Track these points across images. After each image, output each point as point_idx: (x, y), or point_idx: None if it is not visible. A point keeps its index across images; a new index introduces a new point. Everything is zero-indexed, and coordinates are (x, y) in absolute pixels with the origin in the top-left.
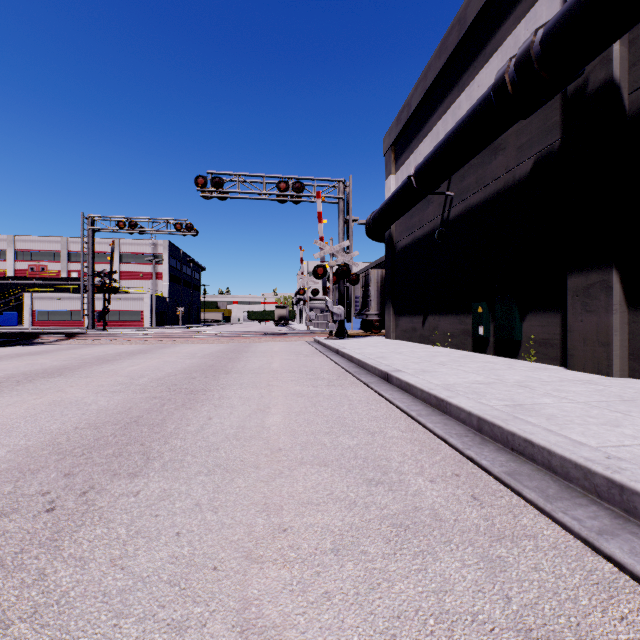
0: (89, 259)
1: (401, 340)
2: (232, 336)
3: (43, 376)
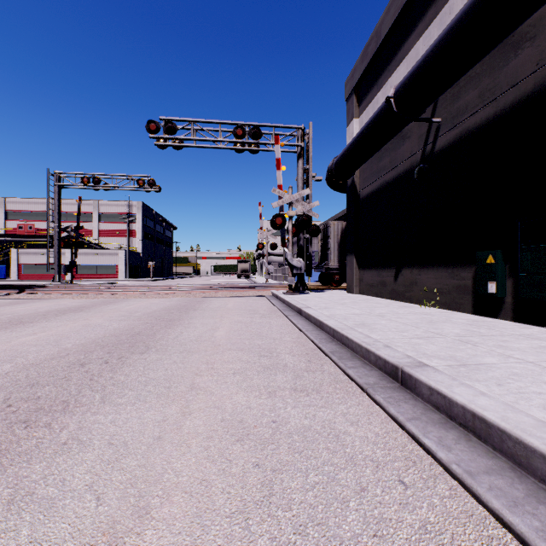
0: (55, 214)
1: (366, 295)
2: (188, 290)
3: None
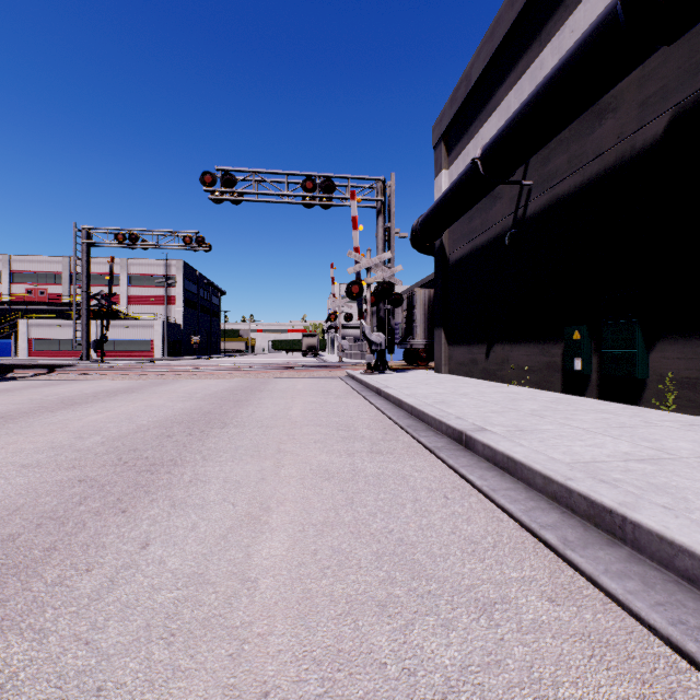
0: (83, 278)
1: (456, 375)
2: (248, 369)
3: None
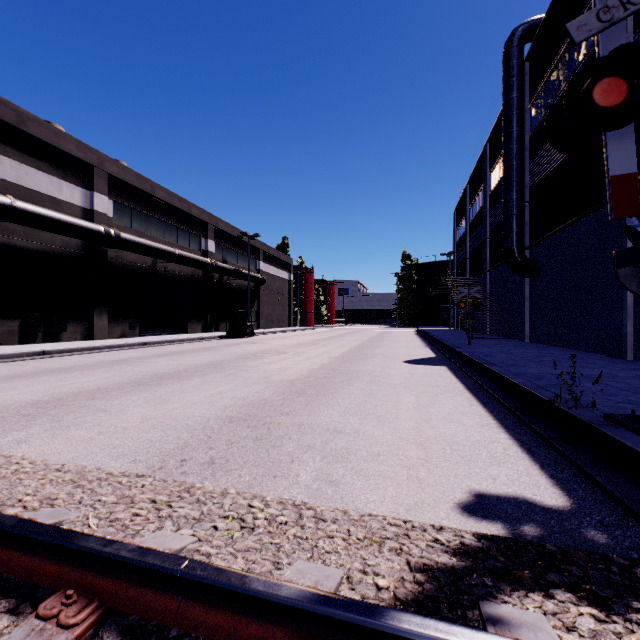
0: None
1: None
2: None
3: (255, 354)
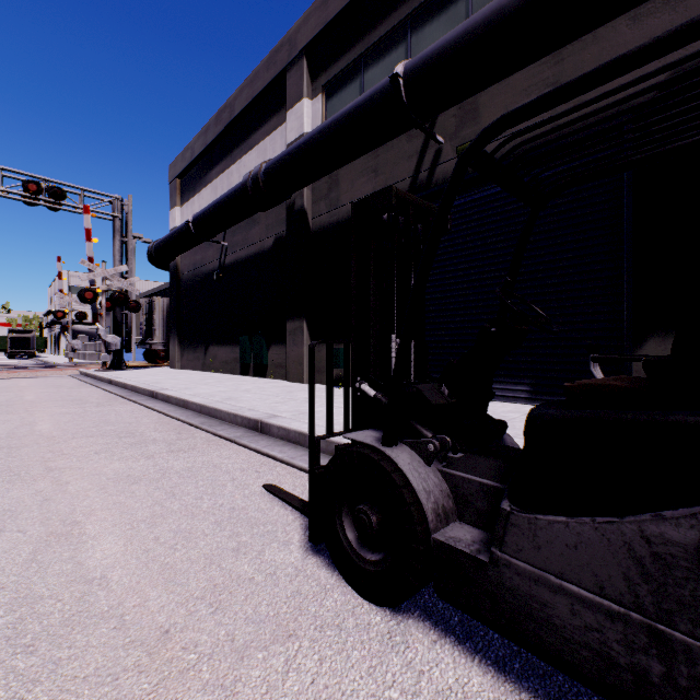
0: None
1: (187, 369)
2: None
3: None
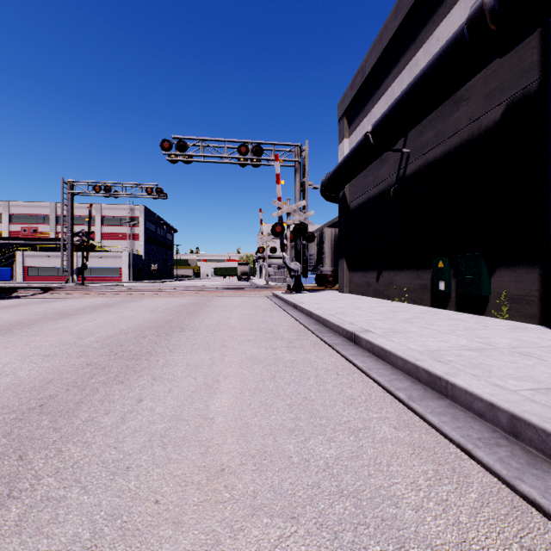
0: (68, 220)
1: (355, 294)
2: (196, 290)
3: None
